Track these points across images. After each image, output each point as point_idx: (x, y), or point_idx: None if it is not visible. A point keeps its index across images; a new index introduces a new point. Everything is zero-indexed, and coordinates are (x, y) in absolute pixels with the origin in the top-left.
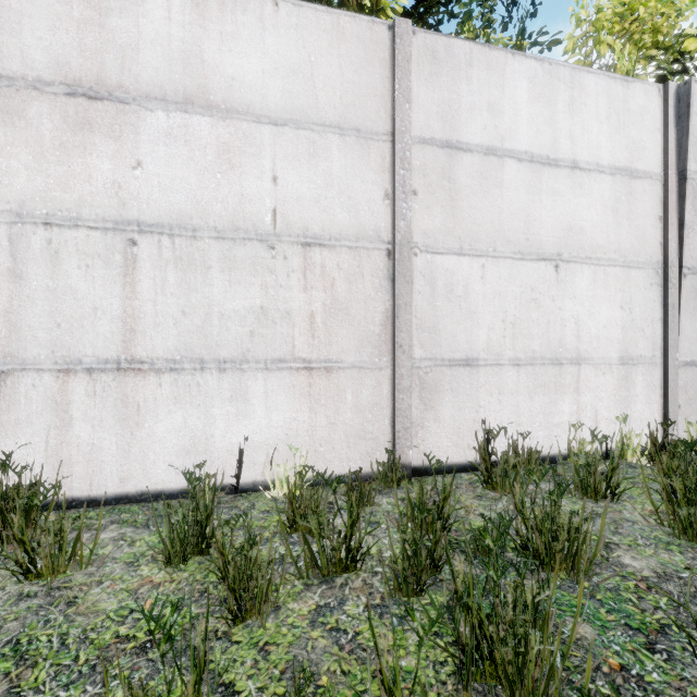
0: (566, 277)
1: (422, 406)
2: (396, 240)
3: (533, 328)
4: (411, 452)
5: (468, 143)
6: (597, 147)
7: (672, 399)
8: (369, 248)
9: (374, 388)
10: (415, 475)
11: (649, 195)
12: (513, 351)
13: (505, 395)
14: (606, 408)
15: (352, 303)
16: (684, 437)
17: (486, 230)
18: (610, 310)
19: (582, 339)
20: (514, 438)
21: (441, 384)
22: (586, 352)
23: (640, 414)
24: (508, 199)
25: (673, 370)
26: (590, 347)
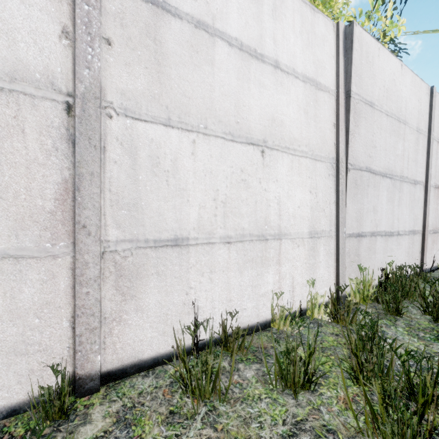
0: (271, 162)
1: (118, 297)
2: (77, 91)
3: (242, 207)
4: (99, 357)
5: (177, 8)
6: (293, 55)
7: (342, 262)
8: (35, 96)
9: (43, 282)
10: (109, 381)
11: (328, 105)
12: (224, 229)
13: (217, 273)
14: (300, 275)
15: (2, 167)
16: (348, 289)
17: (197, 105)
18: (303, 194)
19: (282, 217)
20: (225, 314)
21: (145, 269)
22: (286, 228)
23: (322, 276)
24: (219, 79)
25: (342, 241)
26: (289, 224)
